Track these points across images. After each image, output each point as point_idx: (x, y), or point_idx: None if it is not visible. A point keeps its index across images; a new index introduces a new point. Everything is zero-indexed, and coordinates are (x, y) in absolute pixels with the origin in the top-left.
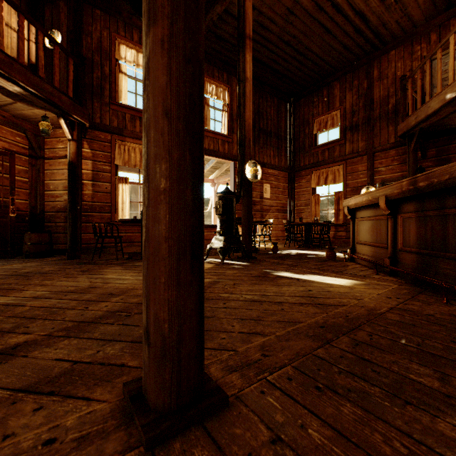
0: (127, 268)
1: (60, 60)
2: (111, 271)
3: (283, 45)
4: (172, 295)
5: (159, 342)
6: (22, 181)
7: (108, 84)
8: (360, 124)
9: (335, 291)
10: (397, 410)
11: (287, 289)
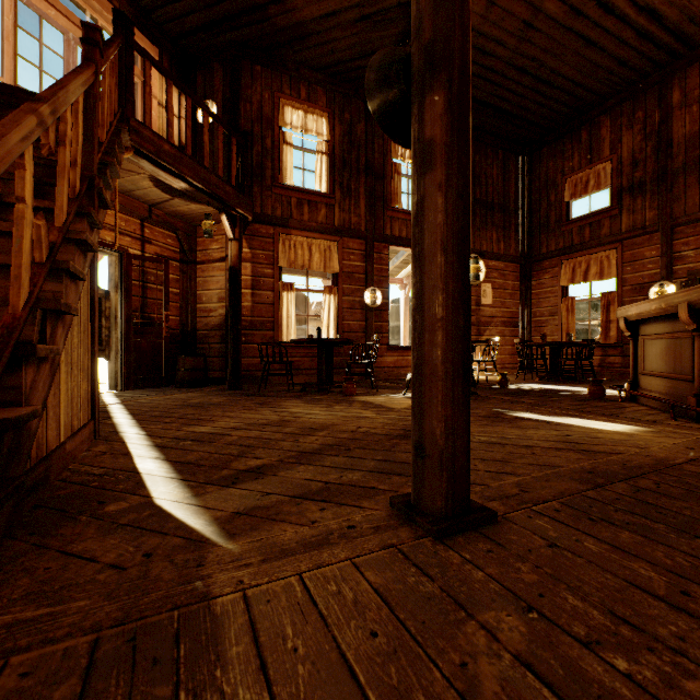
0: (308, 401)
1: (215, 138)
2: (292, 405)
3: (514, 74)
4: (448, 412)
5: (436, 453)
6: (173, 292)
7: (270, 161)
8: (647, 181)
9: (606, 437)
10: (684, 540)
11: (534, 433)
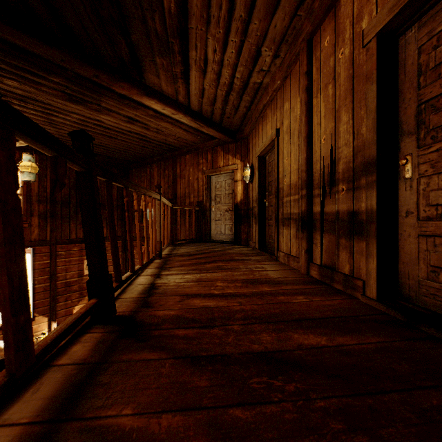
0: None
1: None
2: None
3: None
4: None
5: None
6: None
7: None
8: None
9: None
10: None
11: None
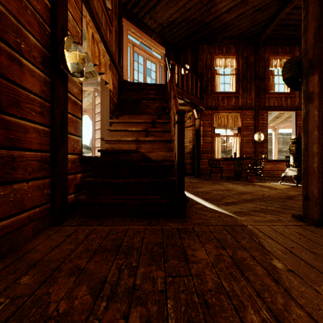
0: (233, 183)
1: (188, 79)
2: (227, 184)
3: None
4: (319, 185)
5: (314, 199)
6: None
7: (210, 83)
8: None
9: None
10: None
11: None
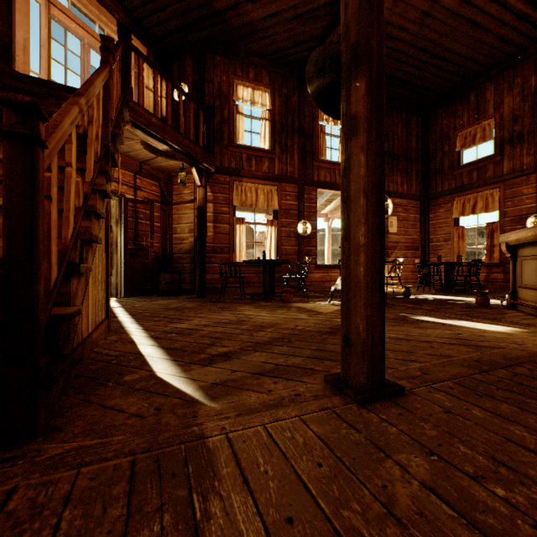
0: (256, 307)
1: (186, 111)
2: (245, 309)
3: (415, 53)
4: (368, 313)
5: (360, 343)
6: (156, 226)
7: (227, 127)
8: (525, 133)
9: (490, 336)
10: None
11: (432, 331)
